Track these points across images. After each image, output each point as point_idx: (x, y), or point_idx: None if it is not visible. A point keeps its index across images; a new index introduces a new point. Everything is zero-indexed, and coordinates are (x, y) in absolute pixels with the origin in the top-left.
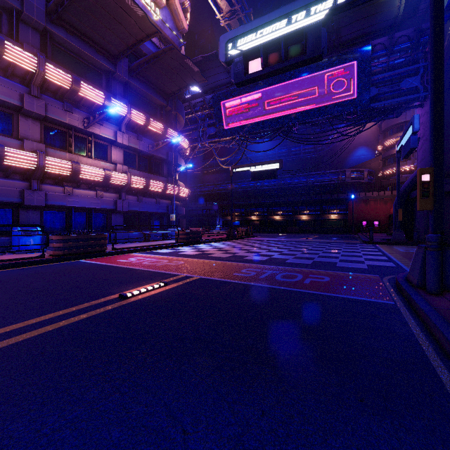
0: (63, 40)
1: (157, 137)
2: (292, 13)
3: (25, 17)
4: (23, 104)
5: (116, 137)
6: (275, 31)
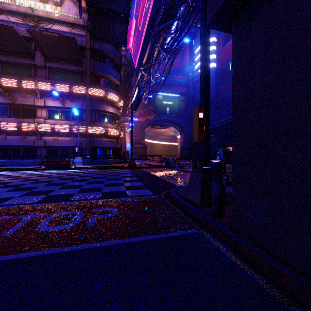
0: (3, 60)
1: (70, 95)
2: None
3: None
4: None
5: (35, 102)
6: None
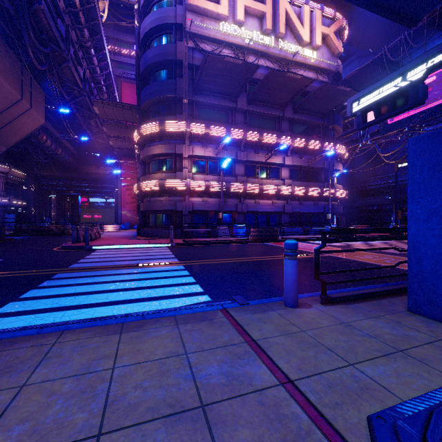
0: (254, 111)
1: (315, 152)
2: (398, 76)
3: (238, 109)
4: (237, 157)
5: (284, 161)
6: (386, 91)
